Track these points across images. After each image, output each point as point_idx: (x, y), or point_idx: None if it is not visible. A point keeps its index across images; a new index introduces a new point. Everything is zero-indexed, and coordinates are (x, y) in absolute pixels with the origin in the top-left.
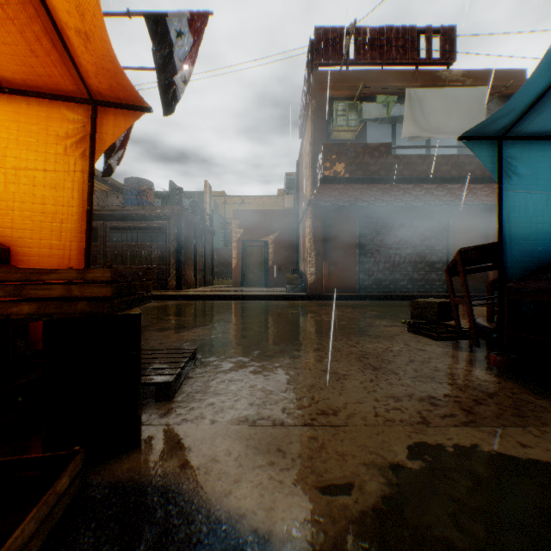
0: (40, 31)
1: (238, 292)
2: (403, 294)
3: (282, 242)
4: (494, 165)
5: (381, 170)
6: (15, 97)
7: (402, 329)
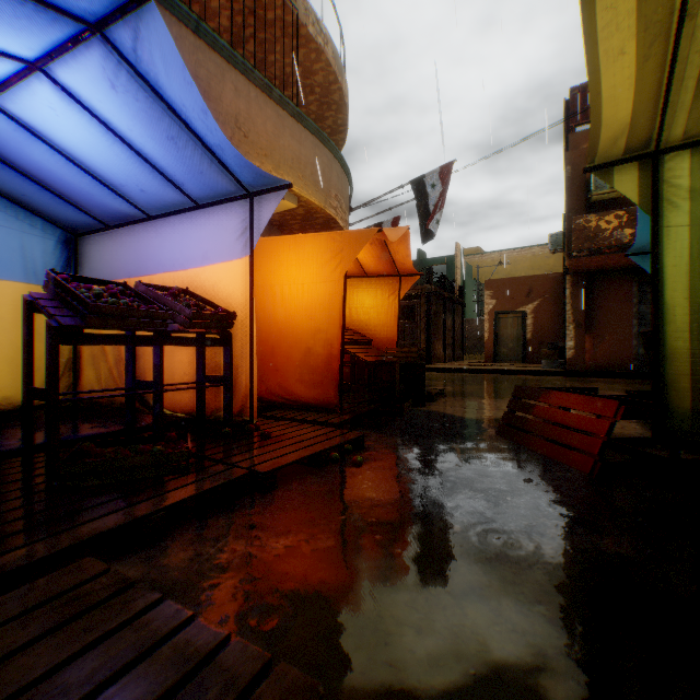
0: (388, 262)
1: (487, 366)
2: None
3: (544, 311)
4: None
5: None
6: (371, 278)
7: None
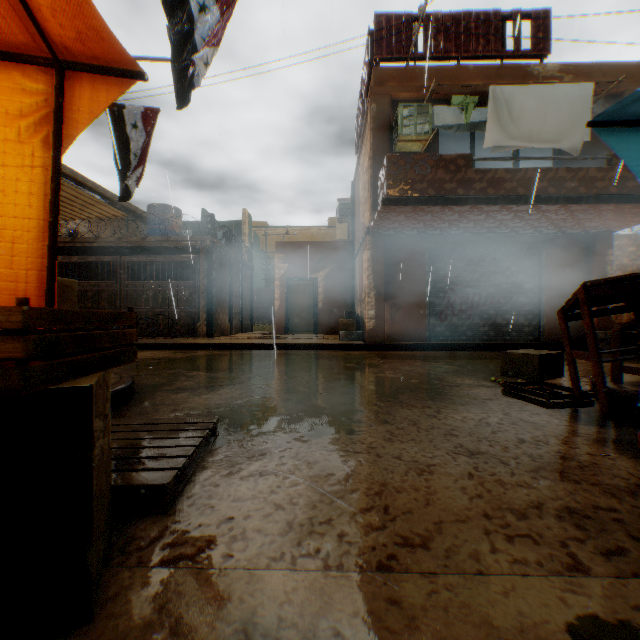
0: None
1: (281, 340)
2: (484, 343)
3: (335, 280)
4: (639, 163)
5: (459, 188)
6: None
7: (493, 390)
